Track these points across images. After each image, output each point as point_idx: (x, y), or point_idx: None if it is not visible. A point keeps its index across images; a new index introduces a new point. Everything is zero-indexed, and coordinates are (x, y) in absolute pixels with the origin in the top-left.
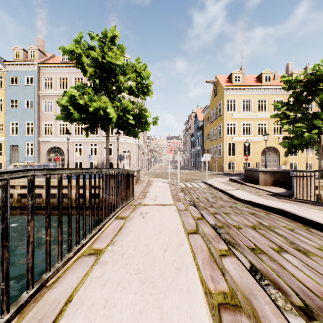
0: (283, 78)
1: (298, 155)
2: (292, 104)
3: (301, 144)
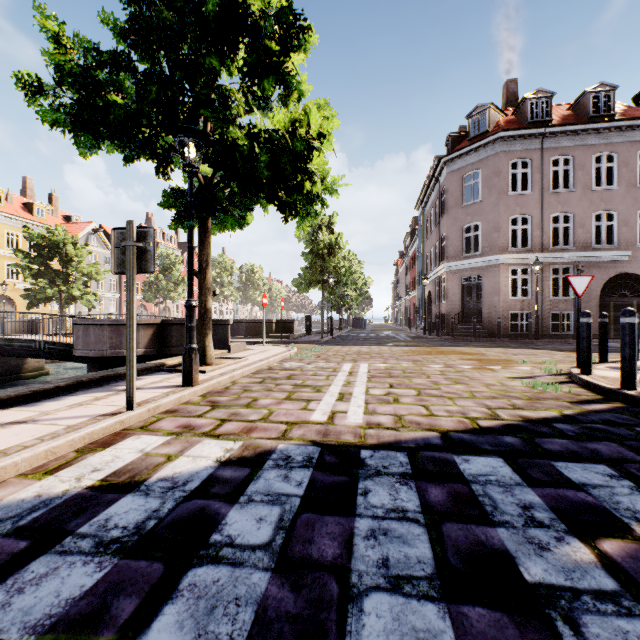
0: (27, 230)
1: (42, 308)
2: (36, 257)
3: (45, 298)
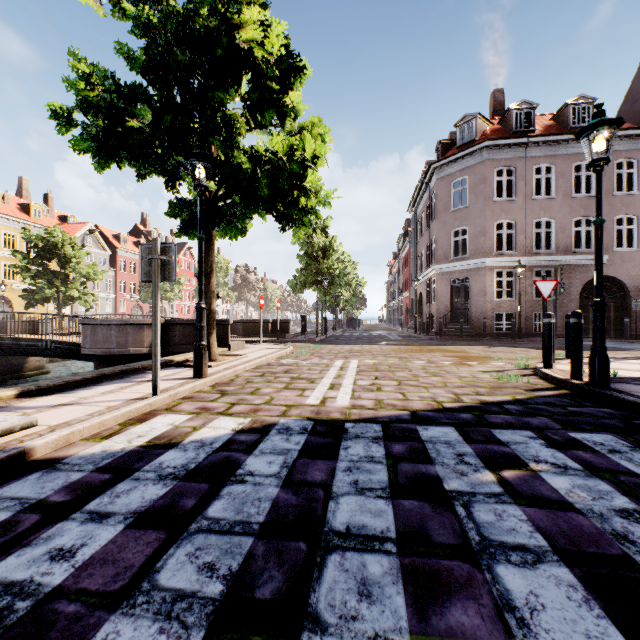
0: (26, 232)
1: (38, 308)
2: (34, 258)
3: (43, 298)
